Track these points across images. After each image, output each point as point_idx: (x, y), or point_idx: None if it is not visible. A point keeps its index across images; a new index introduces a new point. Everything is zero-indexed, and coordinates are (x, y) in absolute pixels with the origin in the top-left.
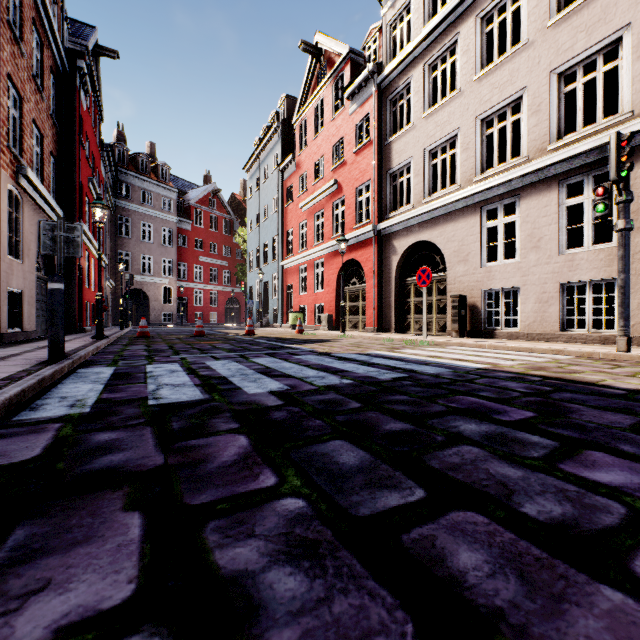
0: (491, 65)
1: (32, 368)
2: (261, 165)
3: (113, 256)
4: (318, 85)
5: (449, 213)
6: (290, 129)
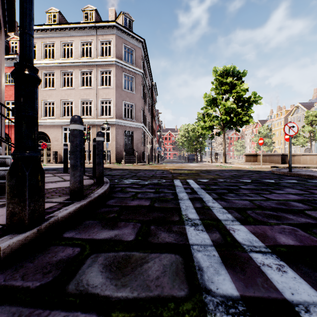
0: (65, 88)
1: None
2: None
3: None
4: None
5: (52, 125)
6: None
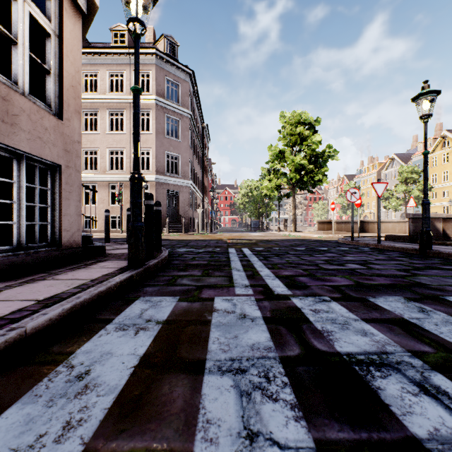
0: (87, 132)
1: None
2: None
3: None
4: None
5: None
6: None
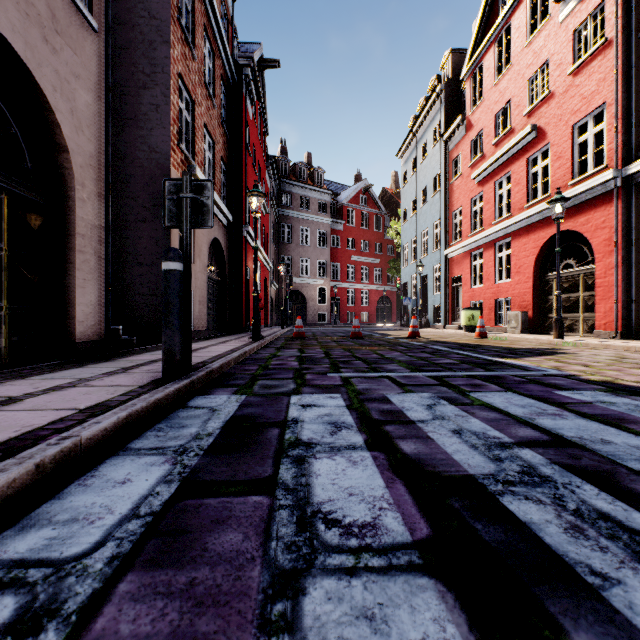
0: None
1: (115, 399)
2: (418, 144)
3: (277, 261)
4: (500, 12)
5: None
6: (456, 89)
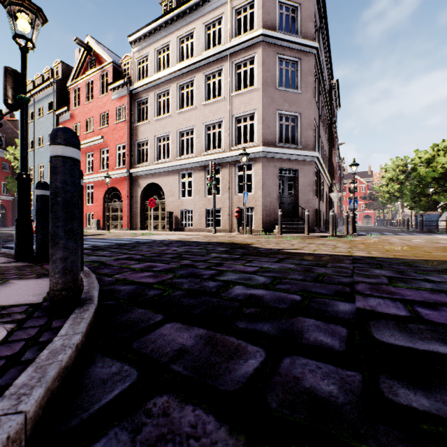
0: (183, 109)
1: None
2: (36, 104)
3: None
4: (89, 69)
5: (166, 171)
6: (64, 87)
